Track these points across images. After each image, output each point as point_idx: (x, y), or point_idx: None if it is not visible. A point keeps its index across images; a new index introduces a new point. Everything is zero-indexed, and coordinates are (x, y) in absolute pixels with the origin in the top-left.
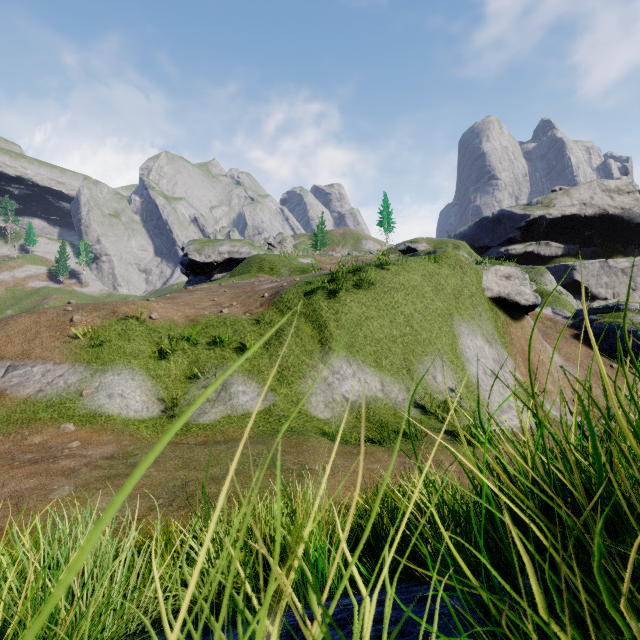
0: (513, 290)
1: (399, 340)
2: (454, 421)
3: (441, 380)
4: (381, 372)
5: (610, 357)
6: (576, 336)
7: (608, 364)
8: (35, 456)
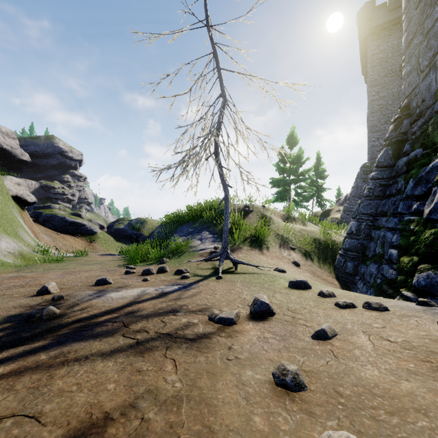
0: (25, 193)
1: (3, 218)
2: (55, 256)
3: (30, 241)
4: (11, 237)
5: (55, 230)
6: (34, 221)
7: (56, 233)
8: (3, 279)
